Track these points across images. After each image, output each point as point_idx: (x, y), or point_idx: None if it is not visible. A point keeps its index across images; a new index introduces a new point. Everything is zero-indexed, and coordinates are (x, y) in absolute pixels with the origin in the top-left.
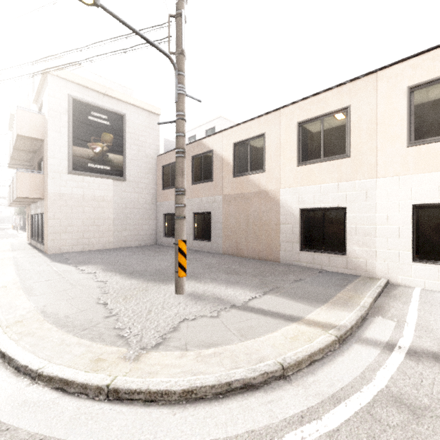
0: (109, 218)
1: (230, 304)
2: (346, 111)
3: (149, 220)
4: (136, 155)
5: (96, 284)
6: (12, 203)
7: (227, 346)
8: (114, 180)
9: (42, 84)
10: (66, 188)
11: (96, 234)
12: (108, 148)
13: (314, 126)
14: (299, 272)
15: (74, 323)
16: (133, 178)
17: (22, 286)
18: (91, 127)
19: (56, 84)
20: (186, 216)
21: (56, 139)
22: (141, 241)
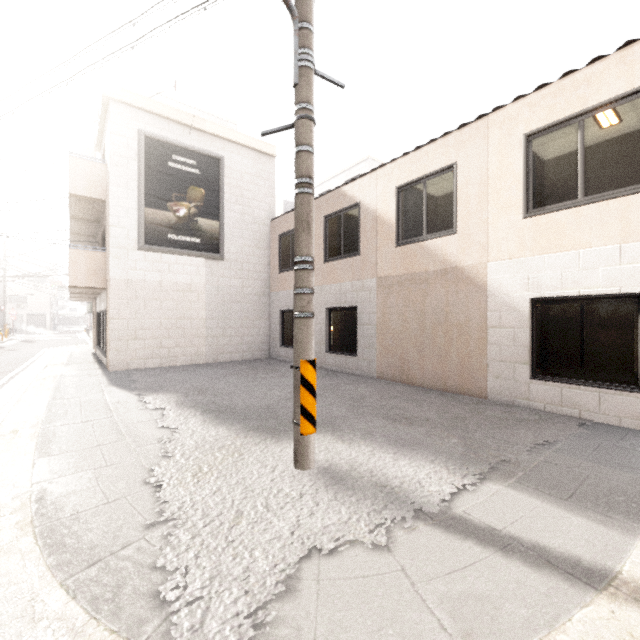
0: (199, 318)
1: (412, 505)
2: None
3: (259, 320)
4: (239, 220)
5: (158, 433)
6: (71, 297)
7: None
8: (206, 259)
9: (105, 119)
10: (136, 271)
11: (180, 341)
12: (198, 210)
13: (562, 136)
14: (536, 423)
15: (80, 539)
16: (234, 255)
17: (41, 432)
18: (173, 178)
19: (122, 115)
20: (316, 313)
21: (121, 198)
22: (247, 353)
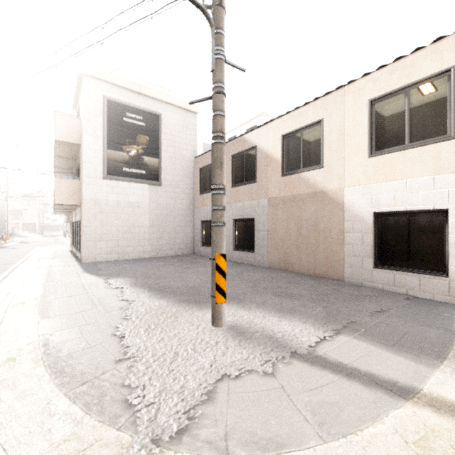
0: (144, 226)
1: (289, 349)
2: (447, 75)
3: (186, 227)
4: (172, 158)
5: (119, 304)
6: (55, 211)
7: (300, 453)
8: (149, 185)
9: (79, 88)
10: (101, 193)
11: (131, 242)
12: (144, 151)
13: (395, 101)
14: (376, 298)
15: (74, 369)
16: (169, 182)
17: (41, 303)
18: (126, 129)
19: (91, 85)
20: (226, 223)
21: (91, 142)
22: (178, 250)
